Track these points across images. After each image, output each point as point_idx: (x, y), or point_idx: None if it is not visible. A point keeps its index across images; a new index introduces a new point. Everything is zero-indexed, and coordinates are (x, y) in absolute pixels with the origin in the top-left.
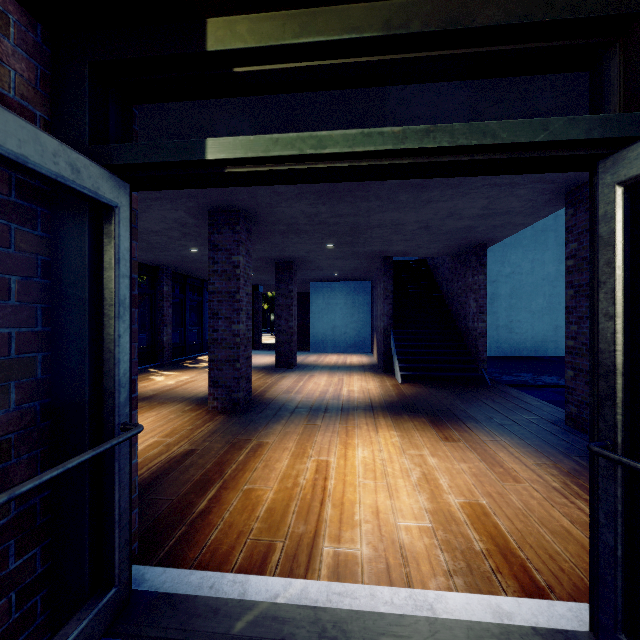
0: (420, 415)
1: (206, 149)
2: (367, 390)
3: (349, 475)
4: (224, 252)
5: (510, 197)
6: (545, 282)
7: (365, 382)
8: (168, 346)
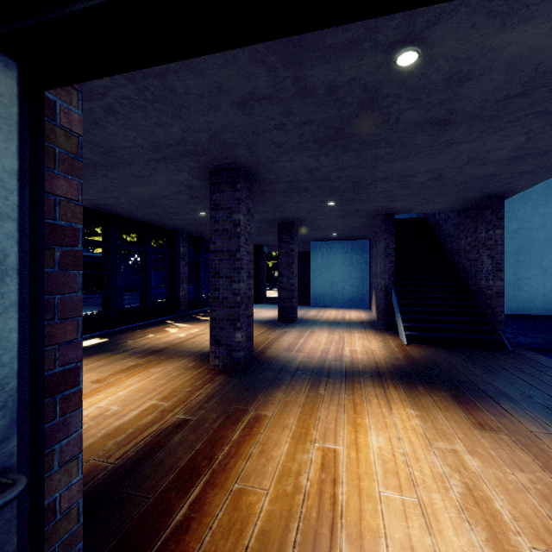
0: (437, 387)
1: None
2: (370, 351)
3: (364, 478)
4: (225, 211)
5: None
6: None
7: (367, 341)
8: (184, 300)
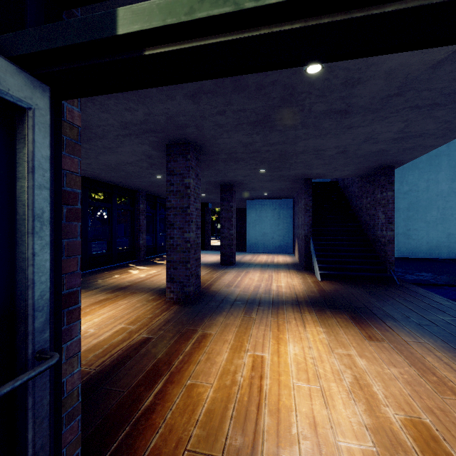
0: (341, 311)
1: (117, 21)
2: (292, 286)
3: (283, 374)
4: (178, 176)
5: (427, 119)
6: (439, 197)
7: (290, 278)
8: (143, 247)
